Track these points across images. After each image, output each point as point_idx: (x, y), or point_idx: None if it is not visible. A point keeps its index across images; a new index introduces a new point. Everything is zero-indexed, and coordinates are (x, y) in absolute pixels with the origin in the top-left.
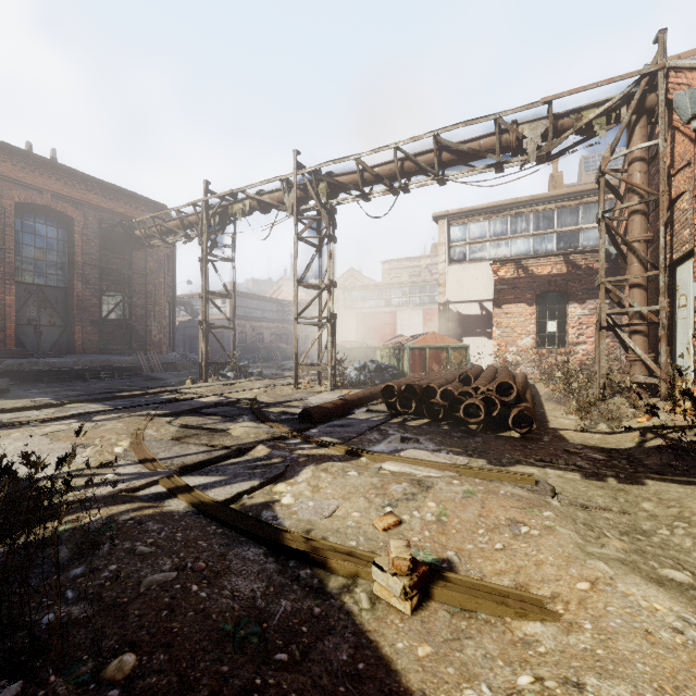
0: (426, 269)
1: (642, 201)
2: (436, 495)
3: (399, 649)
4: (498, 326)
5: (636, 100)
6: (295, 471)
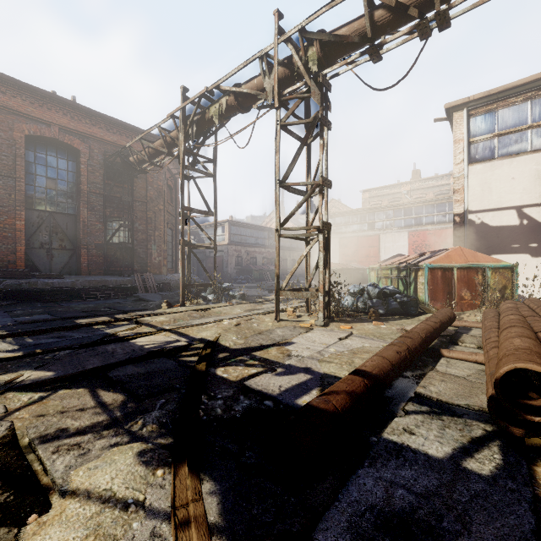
0: (407, 194)
1: None
2: None
3: None
4: None
5: None
6: None
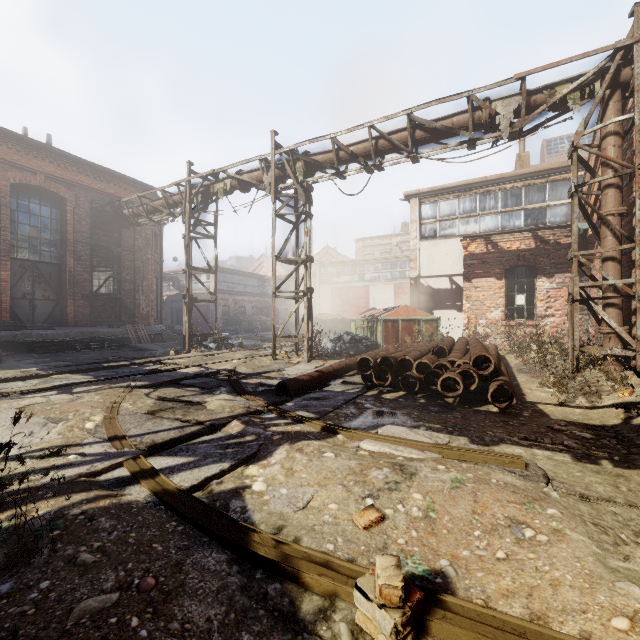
0: (397, 246)
1: (616, 175)
2: (421, 484)
3: None
4: (468, 300)
5: (611, 74)
6: (268, 450)
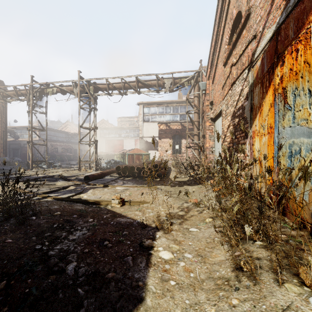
0: (136, 122)
1: (196, 109)
2: (129, 190)
3: (117, 210)
4: (160, 146)
5: (195, 79)
6: (86, 191)
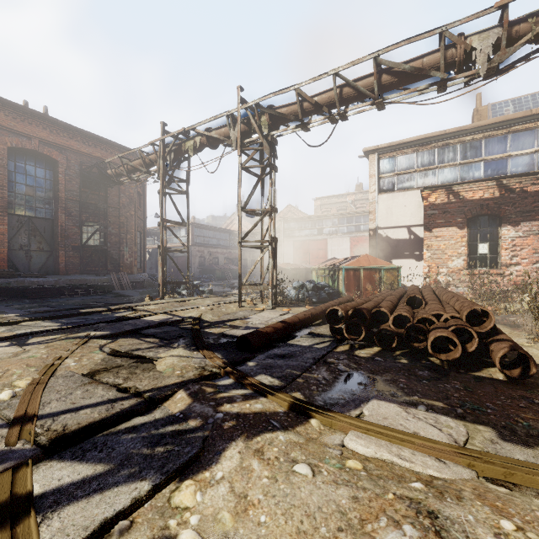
0: (352, 204)
1: None
2: None
3: None
4: (429, 249)
5: None
6: (215, 450)
